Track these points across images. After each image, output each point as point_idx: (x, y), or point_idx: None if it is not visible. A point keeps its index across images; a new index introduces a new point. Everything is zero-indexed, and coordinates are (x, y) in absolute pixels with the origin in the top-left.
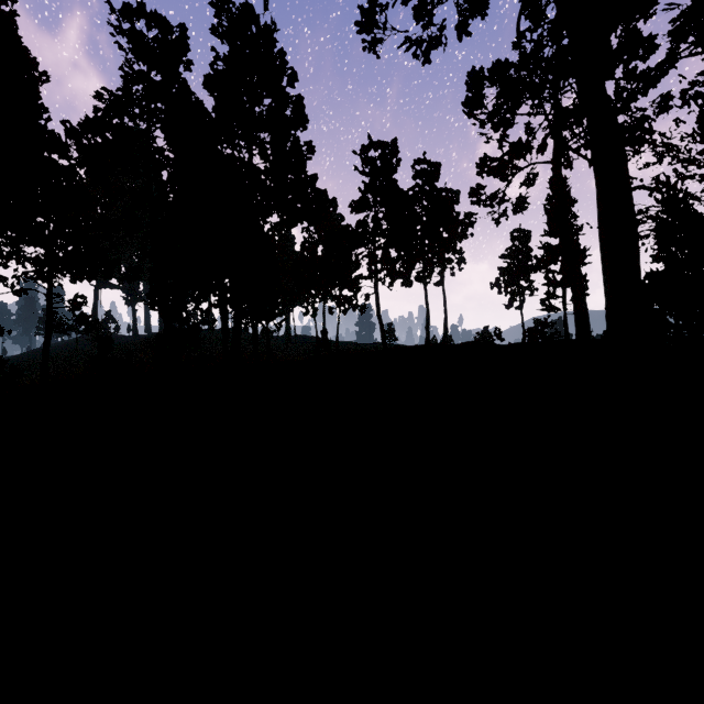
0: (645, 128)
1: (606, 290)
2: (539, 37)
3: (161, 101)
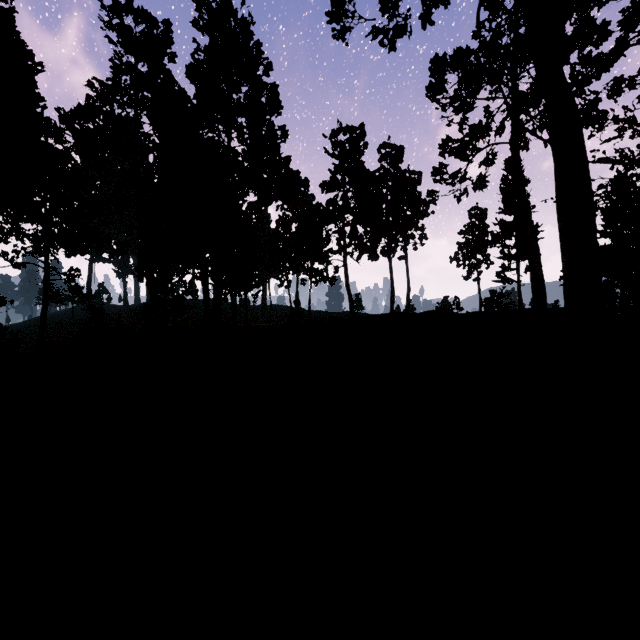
0: (598, 109)
1: (564, 262)
2: (497, 27)
3: (147, 90)
